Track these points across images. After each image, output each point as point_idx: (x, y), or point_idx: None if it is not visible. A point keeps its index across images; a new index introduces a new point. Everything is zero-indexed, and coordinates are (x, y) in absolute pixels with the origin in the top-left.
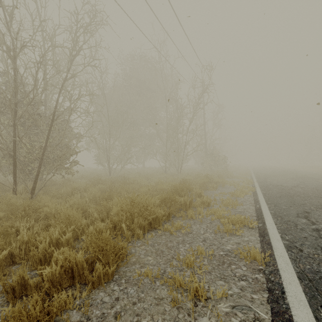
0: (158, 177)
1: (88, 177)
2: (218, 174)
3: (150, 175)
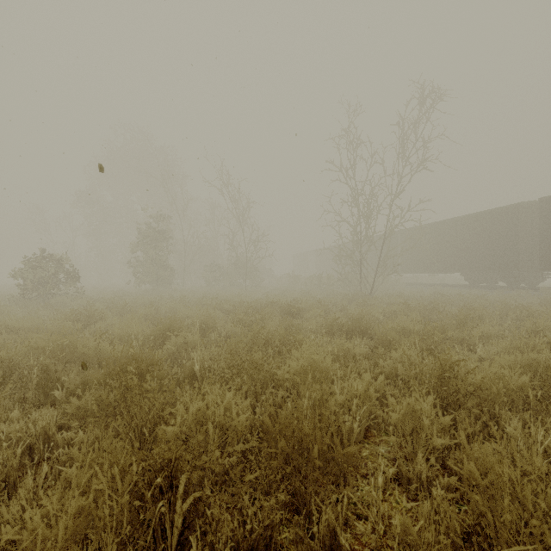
0: None
1: None
2: None
3: None
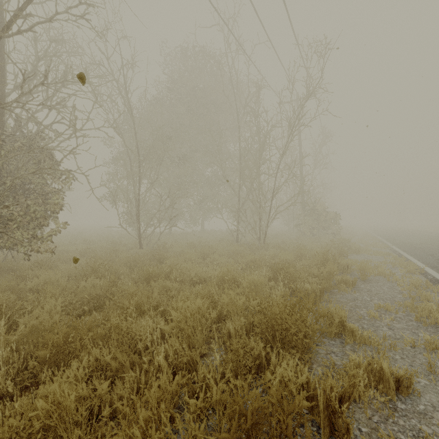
0: (225, 253)
1: (96, 252)
2: (334, 247)
3: (210, 249)
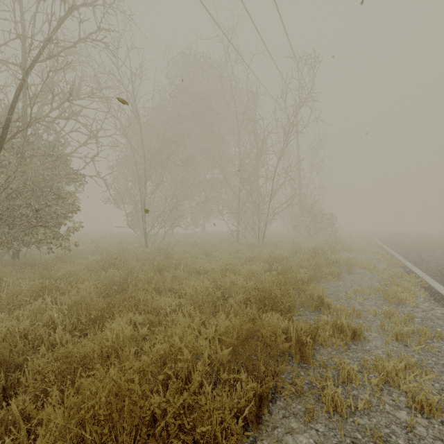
0: (226, 251)
1: (106, 250)
2: (327, 246)
3: (212, 248)
